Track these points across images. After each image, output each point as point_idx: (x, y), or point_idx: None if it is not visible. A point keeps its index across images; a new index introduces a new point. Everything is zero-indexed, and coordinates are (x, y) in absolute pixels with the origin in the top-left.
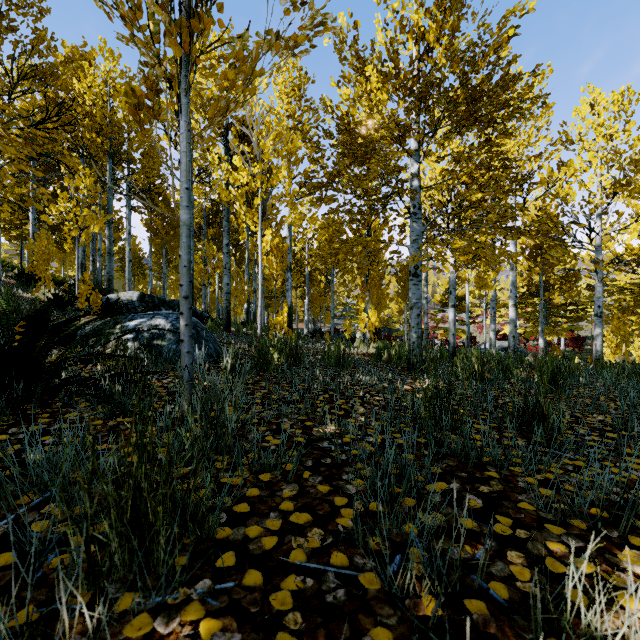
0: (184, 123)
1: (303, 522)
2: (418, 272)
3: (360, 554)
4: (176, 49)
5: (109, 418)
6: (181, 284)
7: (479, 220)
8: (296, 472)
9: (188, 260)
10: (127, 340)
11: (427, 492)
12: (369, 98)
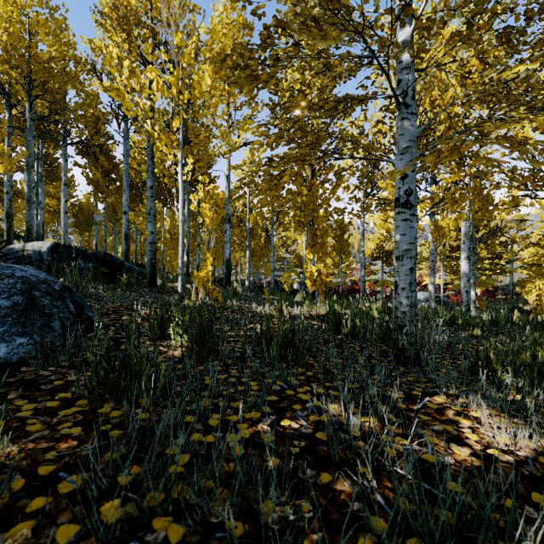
0: None
1: None
2: (411, 200)
3: None
4: None
5: None
6: None
7: None
8: None
9: None
10: None
11: None
12: None
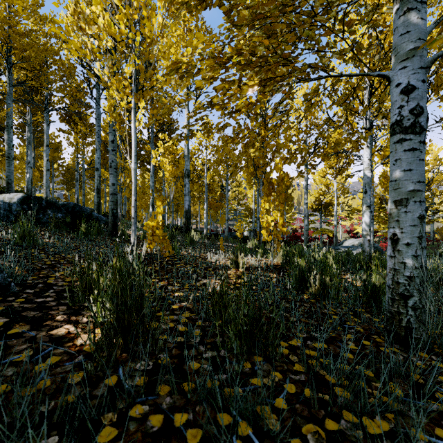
0: None
1: None
2: (420, 122)
3: None
4: None
5: None
6: None
7: None
8: None
9: None
10: None
11: None
12: None
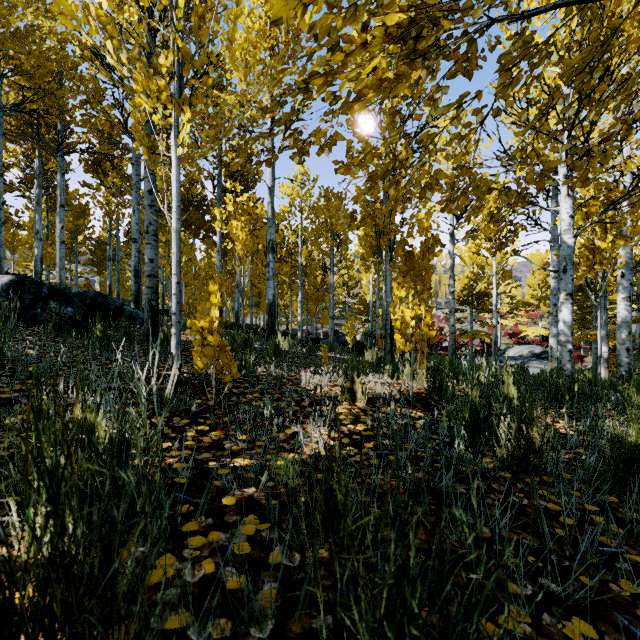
0: None
1: None
2: None
3: None
4: None
5: None
6: None
7: None
8: None
9: None
10: None
11: None
12: None
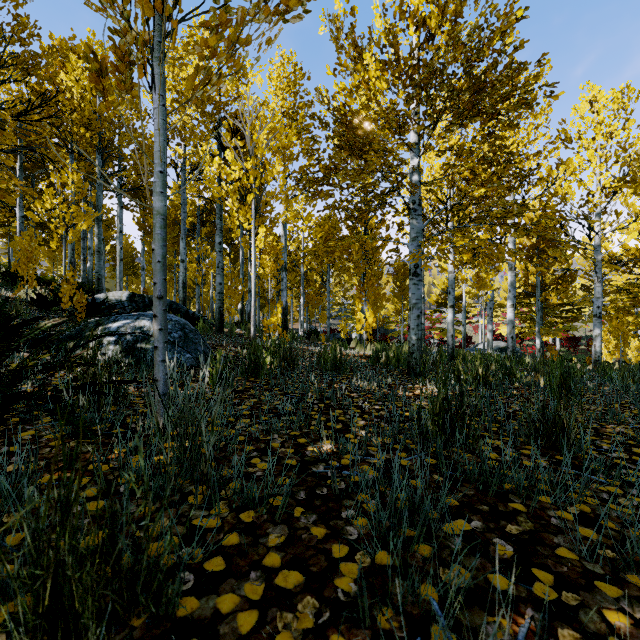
0: (158, 96)
1: (292, 586)
2: (418, 271)
3: (367, 638)
4: (146, 7)
5: (71, 437)
6: (154, 282)
7: (483, 216)
8: (286, 508)
9: (162, 254)
10: (108, 343)
11: (445, 535)
12: (367, 87)
